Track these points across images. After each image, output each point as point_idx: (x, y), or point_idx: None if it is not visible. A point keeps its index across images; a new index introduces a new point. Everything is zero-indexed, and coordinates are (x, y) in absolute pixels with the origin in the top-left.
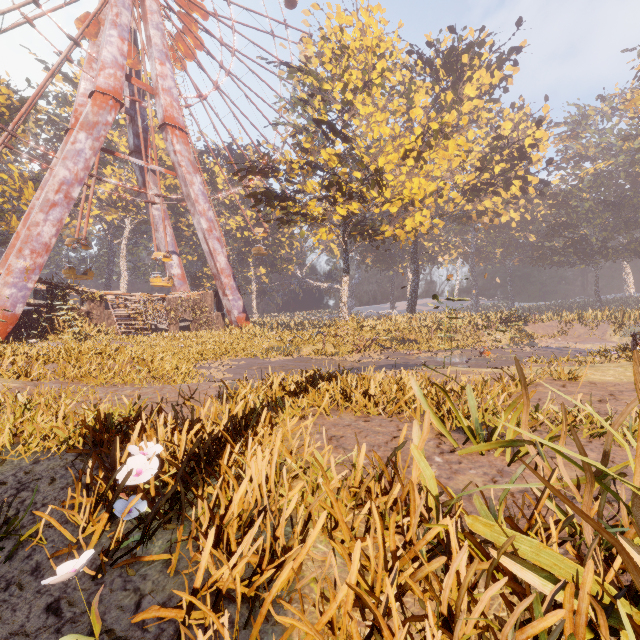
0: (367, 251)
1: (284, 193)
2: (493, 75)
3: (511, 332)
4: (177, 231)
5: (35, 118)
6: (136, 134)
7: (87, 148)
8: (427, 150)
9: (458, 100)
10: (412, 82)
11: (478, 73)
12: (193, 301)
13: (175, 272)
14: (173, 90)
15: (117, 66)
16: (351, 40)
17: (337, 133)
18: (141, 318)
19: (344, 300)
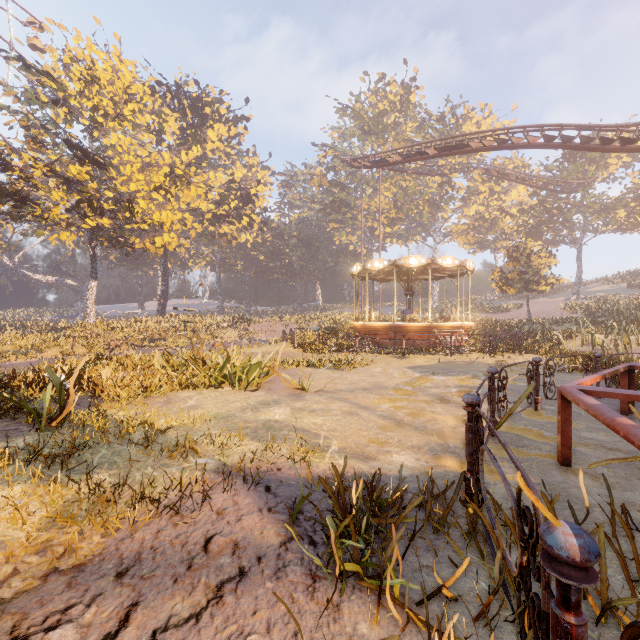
0: (112, 248)
1: (20, 193)
2: (231, 128)
3: (239, 330)
4: None
5: None
6: None
7: None
8: (174, 187)
9: (203, 138)
10: (162, 111)
11: (218, 125)
12: None
13: None
14: None
15: None
16: (102, 72)
17: (90, 159)
18: None
19: (92, 303)
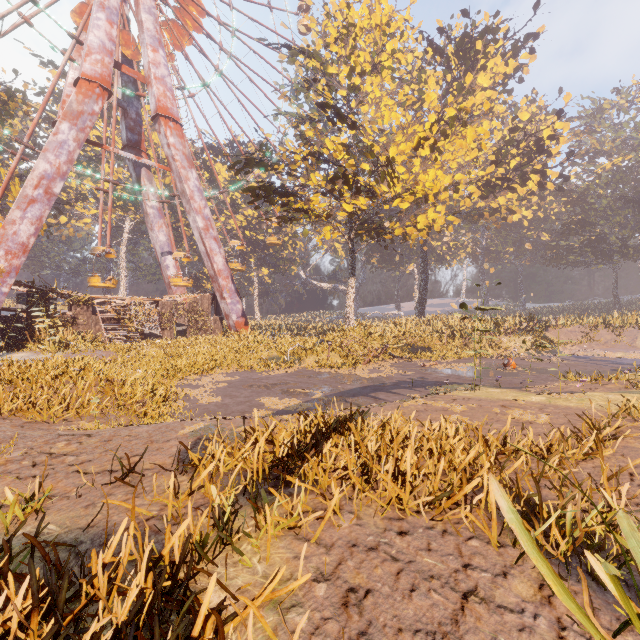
0: (373, 251)
1: (285, 187)
2: (507, 64)
3: (532, 338)
4: (177, 231)
5: (24, 112)
6: (129, 127)
7: (70, 139)
8: (442, 140)
9: (470, 90)
10: (422, 71)
11: (493, 61)
12: (189, 305)
13: (171, 273)
14: (167, 79)
15: (105, 51)
16: (358, 18)
17: (343, 118)
18: (131, 324)
19: (350, 304)
